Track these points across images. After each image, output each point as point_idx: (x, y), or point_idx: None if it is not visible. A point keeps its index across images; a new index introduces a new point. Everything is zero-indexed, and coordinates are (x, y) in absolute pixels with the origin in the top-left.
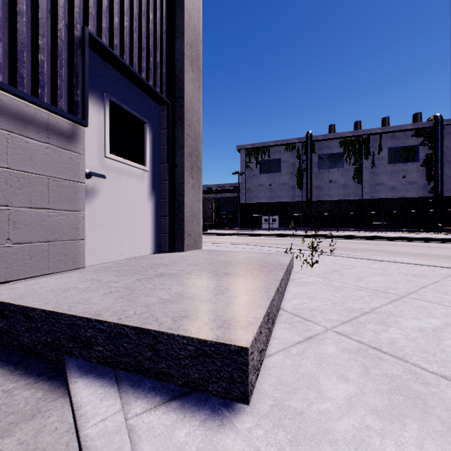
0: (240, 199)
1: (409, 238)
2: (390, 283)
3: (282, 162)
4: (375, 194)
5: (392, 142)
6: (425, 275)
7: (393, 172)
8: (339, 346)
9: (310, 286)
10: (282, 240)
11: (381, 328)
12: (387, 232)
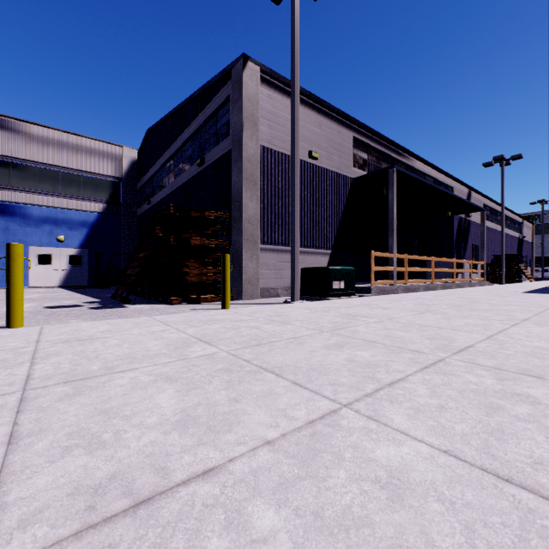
0: None
1: None
2: None
3: None
4: None
5: None
6: None
7: None
8: None
9: None
10: None
11: None
12: None
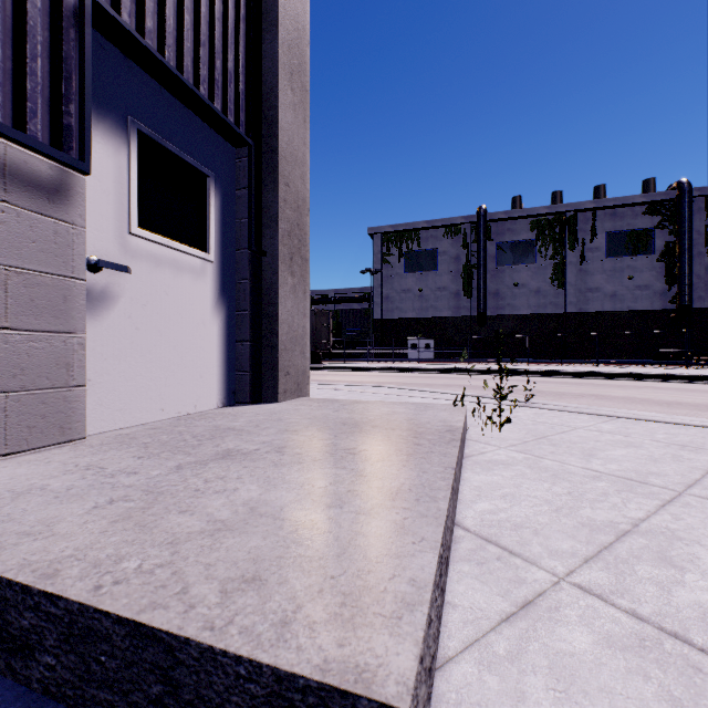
0: (373, 313)
1: (643, 375)
2: (645, 463)
3: (439, 254)
4: (586, 306)
5: (613, 223)
6: (701, 446)
7: (614, 270)
8: (595, 629)
9: (503, 470)
10: (441, 379)
11: (668, 575)
12: (606, 366)
